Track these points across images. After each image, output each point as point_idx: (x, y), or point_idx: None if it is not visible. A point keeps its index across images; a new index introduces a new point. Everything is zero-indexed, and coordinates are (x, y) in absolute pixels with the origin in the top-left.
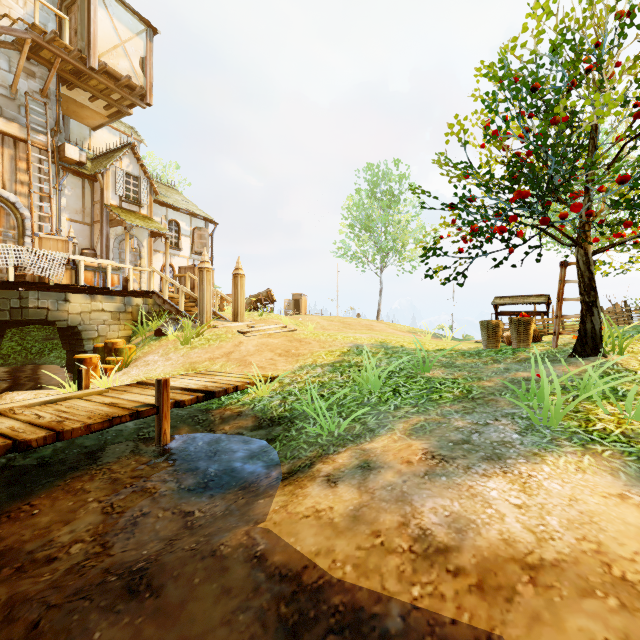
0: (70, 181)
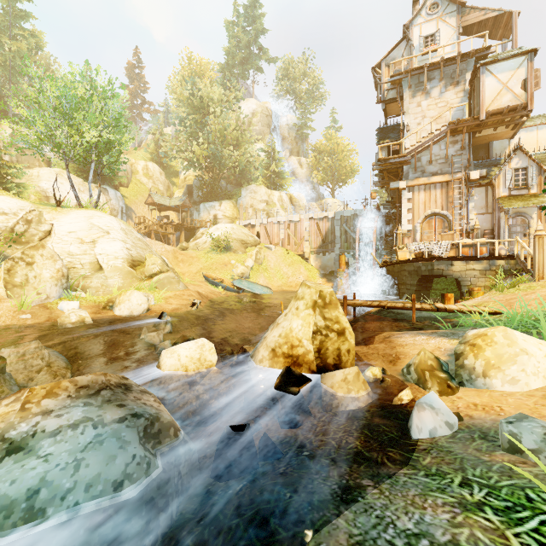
0: (477, 191)
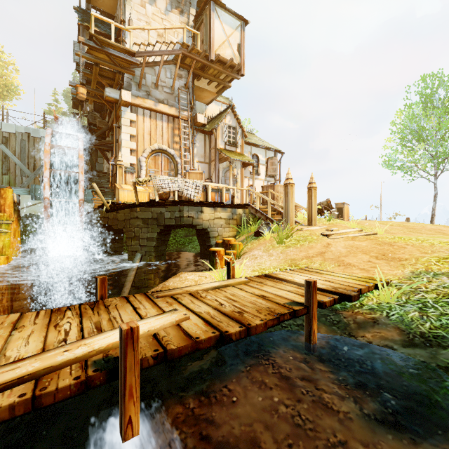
0: (198, 137)
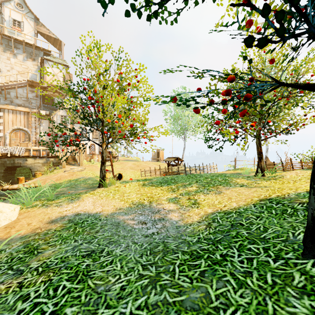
0: (45, 121)
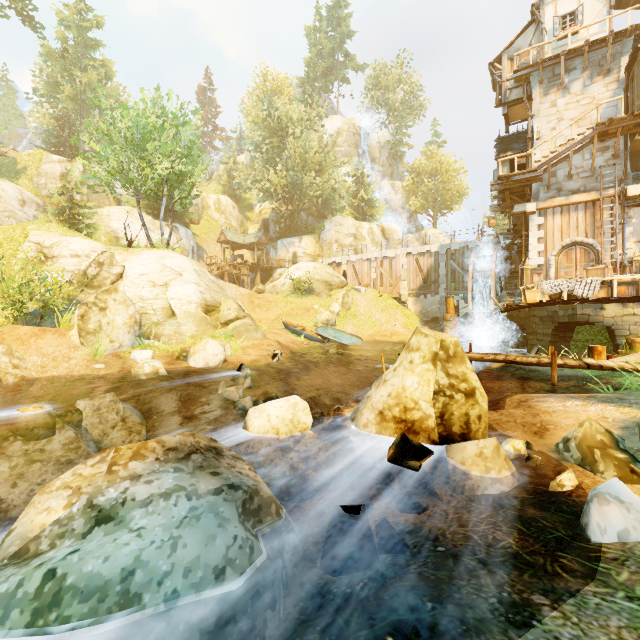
0: (637, 211)
